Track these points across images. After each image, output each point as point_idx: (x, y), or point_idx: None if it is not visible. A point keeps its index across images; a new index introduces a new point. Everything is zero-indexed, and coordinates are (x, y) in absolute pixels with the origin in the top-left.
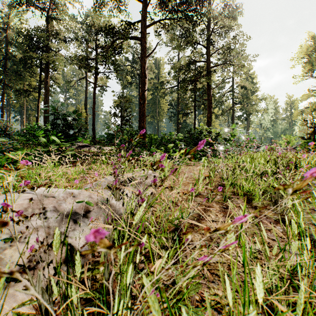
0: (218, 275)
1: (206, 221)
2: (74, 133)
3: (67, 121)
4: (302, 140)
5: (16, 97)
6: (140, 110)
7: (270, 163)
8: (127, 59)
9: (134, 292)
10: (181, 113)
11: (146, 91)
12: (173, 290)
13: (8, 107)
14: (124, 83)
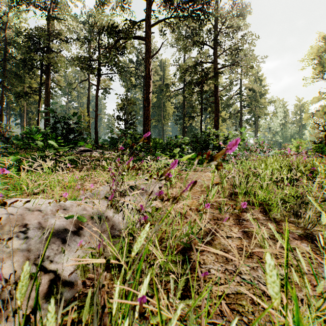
0: (240, 311)
1: (219, 238)
2: (75, 136)
3: (67, 124)
4: (313, 145)
5: (16, 99)
6: (145, 113)
7: (283, 168)
8: (131, 61)
9: None
10: (187, 116)
11: (151, 93)
12: None
13: (7, 111)
14: (128, 86)
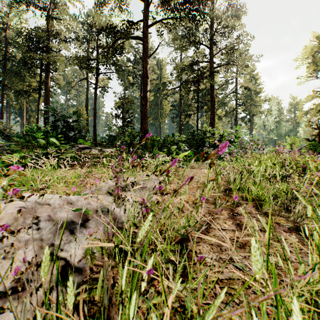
0: (233, 294)
1: (214, 230)
2: (75, 134)
3: (67, 122)
4: (307, 142)
5: (16, 98)
6: (142, 112)
7: (277, 165)
8: (129, 60)
9: (138, 319)
10: (183, 114)
11: (148, 92)
12: (182, 316)
13: (8, 109)
14: (125, 84)
